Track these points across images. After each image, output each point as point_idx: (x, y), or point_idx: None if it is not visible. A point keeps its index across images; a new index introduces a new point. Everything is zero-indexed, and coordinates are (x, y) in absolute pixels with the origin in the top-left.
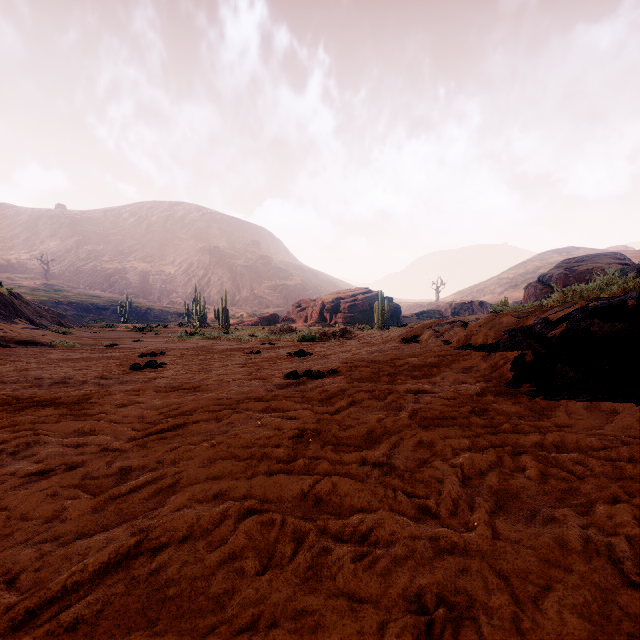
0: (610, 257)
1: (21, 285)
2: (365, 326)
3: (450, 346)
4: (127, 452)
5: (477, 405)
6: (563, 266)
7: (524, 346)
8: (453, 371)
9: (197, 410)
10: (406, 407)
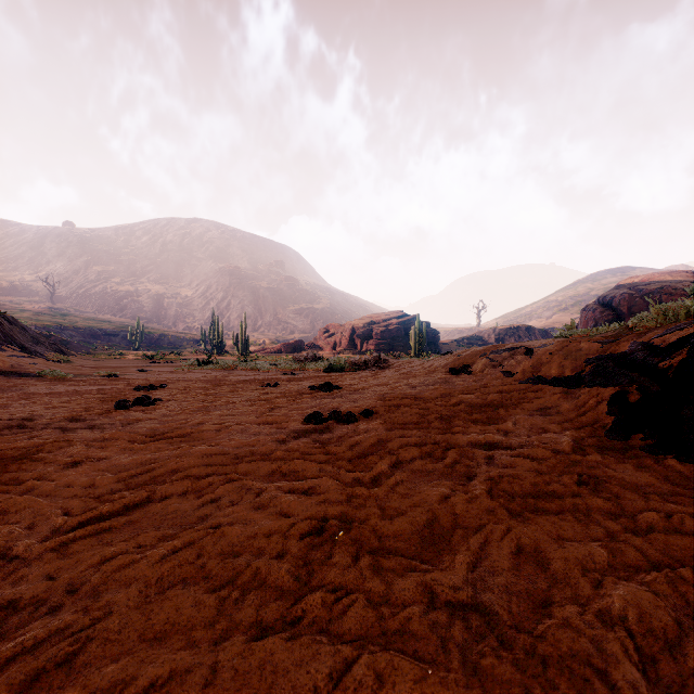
0: (680, 275)
1: (24, 309)
2: (400, 354)
3: (513, 379)
4: (29, 564)
5: (582, 470)
6: (625, 286)
7: (623, 380)
8: (525, 413)
9: (175, 473)
10: (477, 473)
